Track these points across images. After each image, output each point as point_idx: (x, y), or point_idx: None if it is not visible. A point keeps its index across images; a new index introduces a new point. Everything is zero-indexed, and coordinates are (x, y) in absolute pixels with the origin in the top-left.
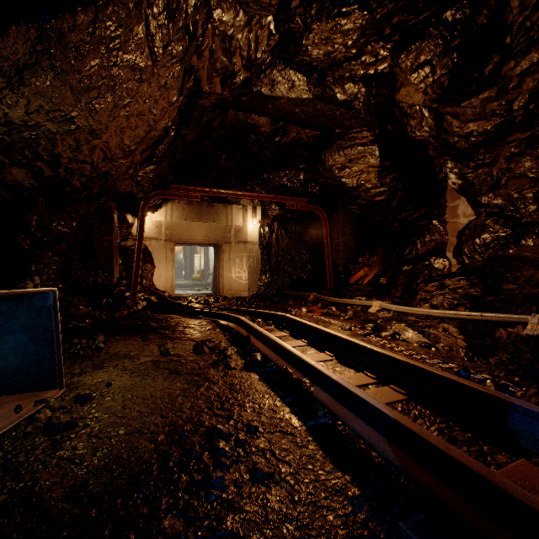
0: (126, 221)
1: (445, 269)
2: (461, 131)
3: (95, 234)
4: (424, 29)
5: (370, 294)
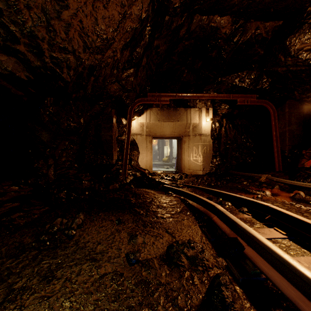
0: (121, 123)
1: None
2: None
3: (102, 131)
4: None
5: None
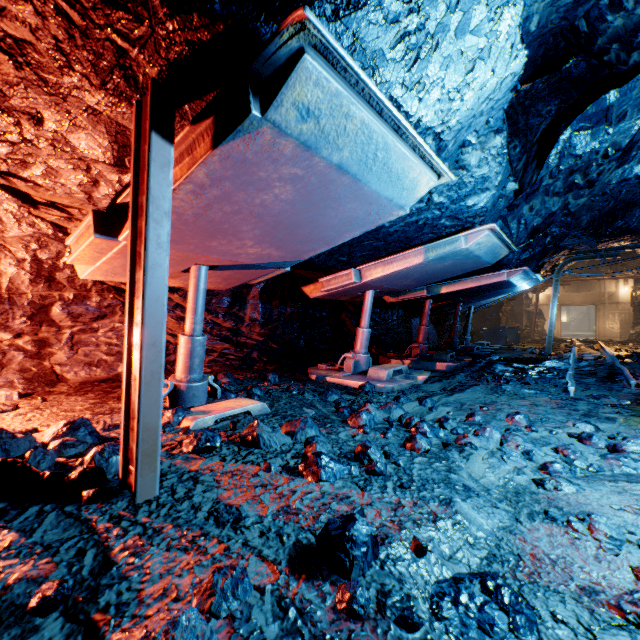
0: (528, 298)
1: None
2: None
3: (514, 306)
4: None
5: None
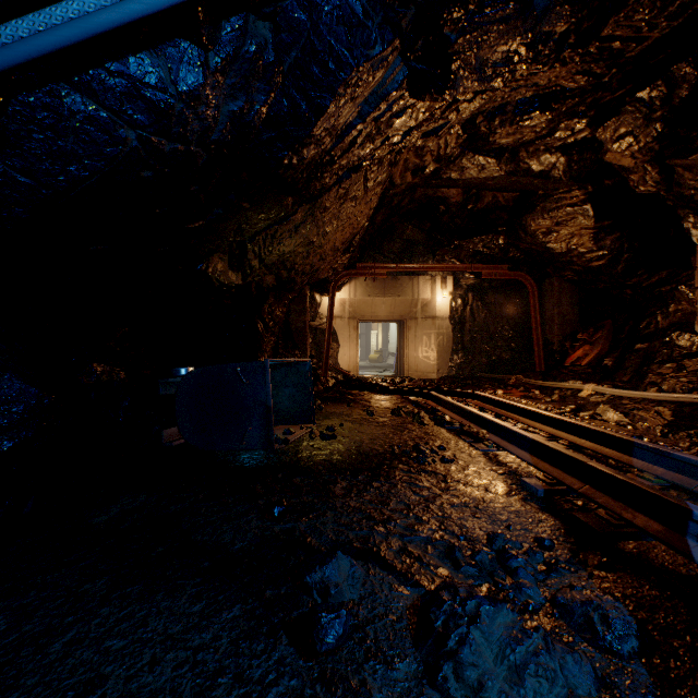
0: (315, 302)
1: (693, 348)
2: (697, 184)
3: (291, 315)
4: (619, 106)
5: (588, 377)
